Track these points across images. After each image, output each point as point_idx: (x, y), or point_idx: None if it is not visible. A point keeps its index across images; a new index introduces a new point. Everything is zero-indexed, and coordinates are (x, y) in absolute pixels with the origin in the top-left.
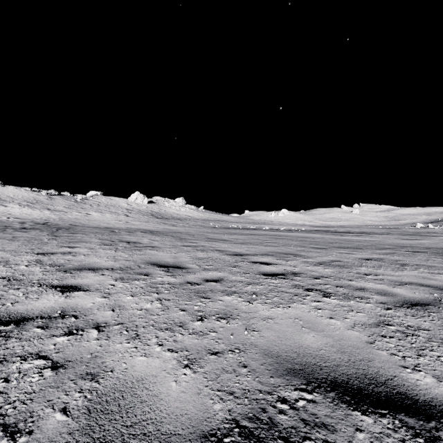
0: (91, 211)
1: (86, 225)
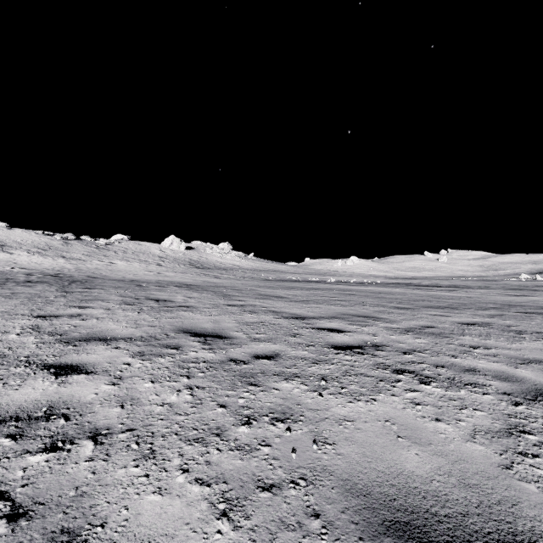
0: (116, 259)
1: (108, 278)
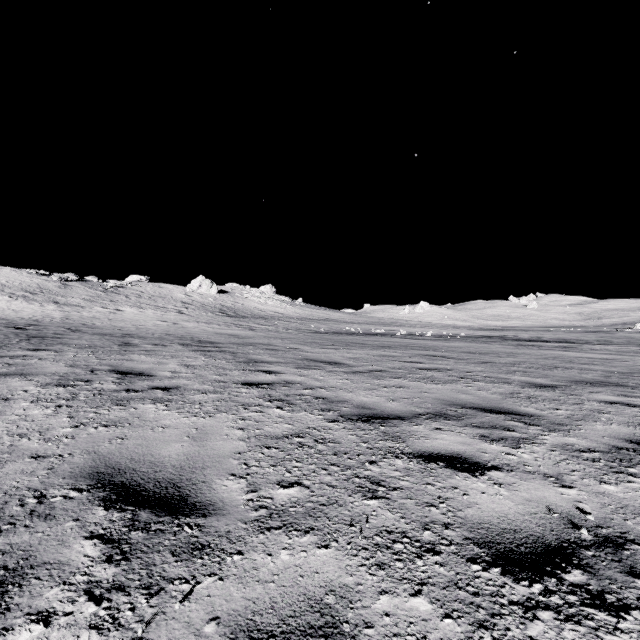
0: (125, 305)
1: (94, 331)
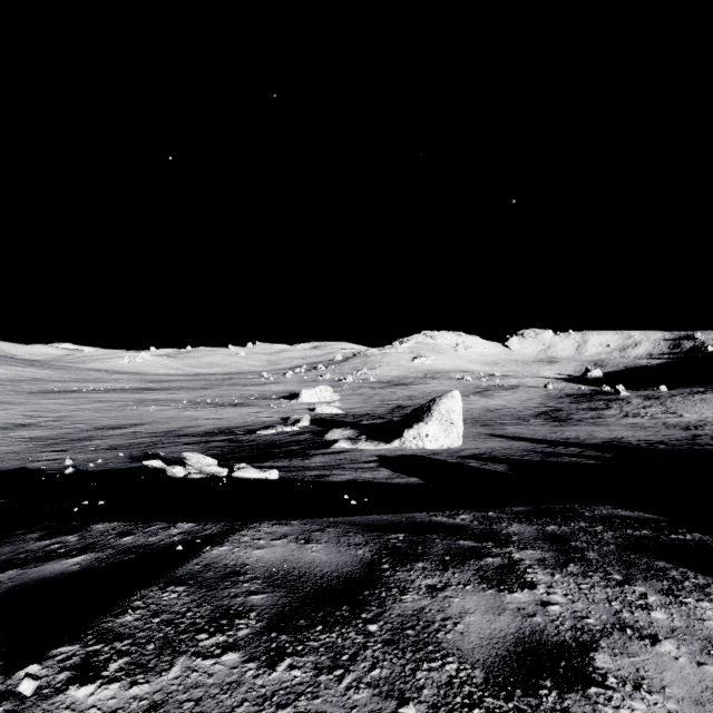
0: None
1: None
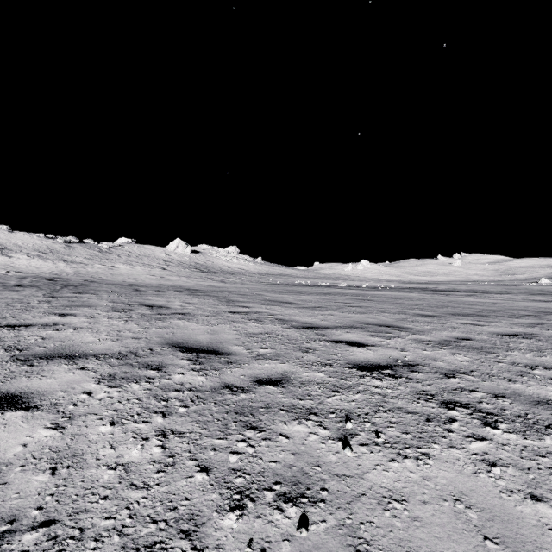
0: (118, 263)
1: (106, 282)
